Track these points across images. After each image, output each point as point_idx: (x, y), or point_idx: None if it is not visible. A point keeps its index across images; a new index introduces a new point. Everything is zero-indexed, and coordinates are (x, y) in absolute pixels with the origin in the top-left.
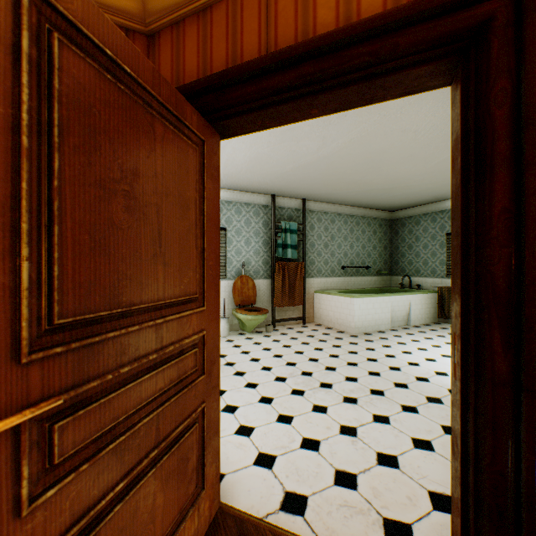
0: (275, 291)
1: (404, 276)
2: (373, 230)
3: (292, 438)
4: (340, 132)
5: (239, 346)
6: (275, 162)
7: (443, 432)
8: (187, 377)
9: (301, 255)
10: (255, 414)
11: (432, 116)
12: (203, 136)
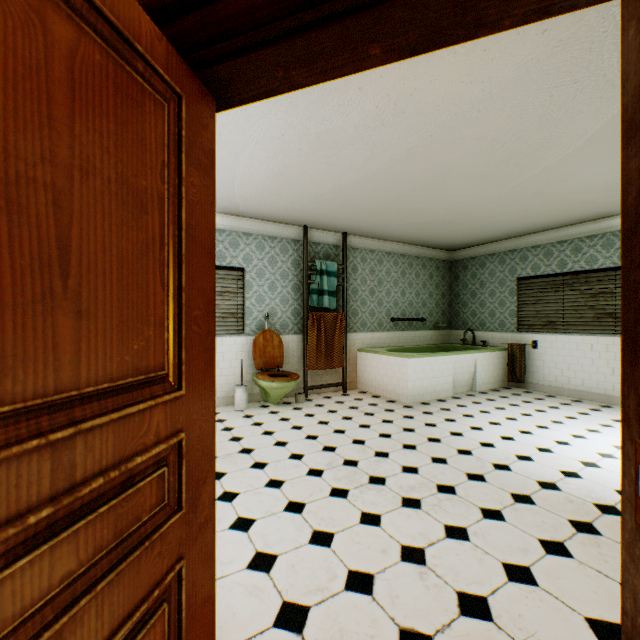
0: (309, 349)
1: (467, 330)
2: (430, 274)
3: (333, 572)
4: (395, 138)
5: (261, 423)
6: (307, 179)
7: (544, 551)
8: (142, 525)
9: (342, 304)
10: (278, 531)
11: (518, 118)
12: (180, 88)
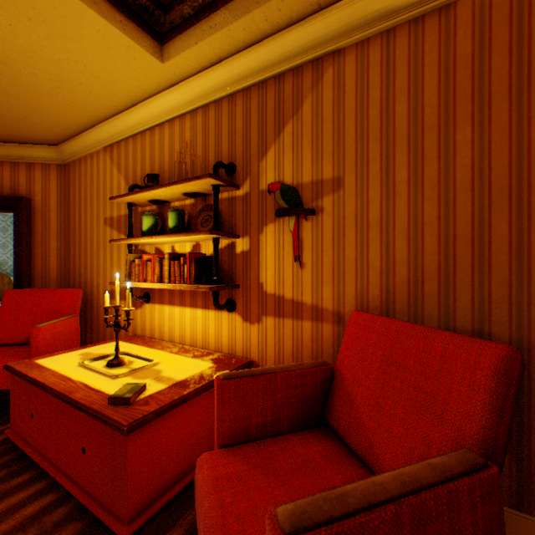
0: None
1: None
2: None
3: None
4: None
5: None
6: None
7: None
8: None
9: None
10: None
11: None
12: None
